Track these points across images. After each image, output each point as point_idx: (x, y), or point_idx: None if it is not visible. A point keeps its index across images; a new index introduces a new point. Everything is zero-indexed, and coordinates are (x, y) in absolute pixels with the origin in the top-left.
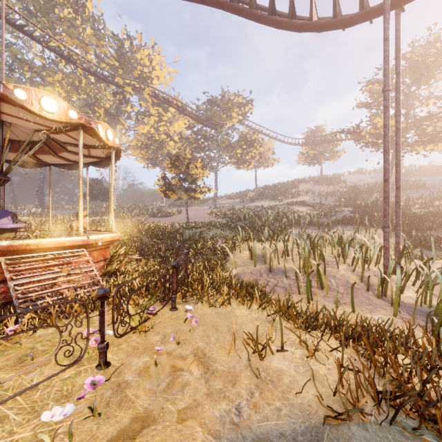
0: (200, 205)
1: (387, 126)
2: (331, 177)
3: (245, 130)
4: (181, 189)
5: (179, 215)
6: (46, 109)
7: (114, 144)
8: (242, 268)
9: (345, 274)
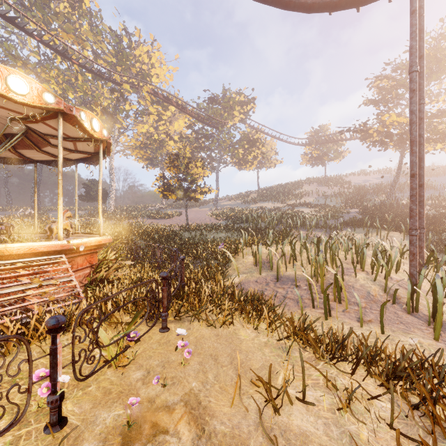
0: (201, 206)
1: (414, 113)
2: (335, 178)
3: (247, 129)
4: (181, 189)
5: (179, 217)
6: (14, 90)
7: (101, 136)
8: (246, 275)
9: (365, 284)
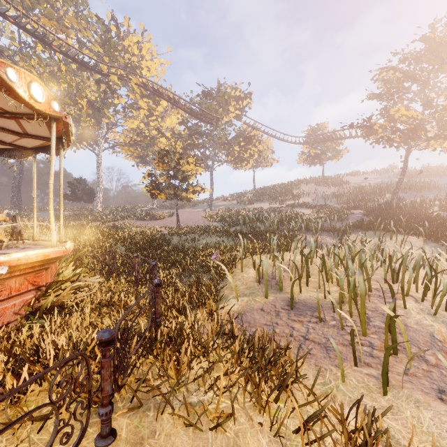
0: (195, 207)
1: None
2: (332, 178)
3: (243, 125)
4: (170, 188)
5: (171, 218)
6: None
7: (49, 110)
8: (247, 299)
9: (423, 320)
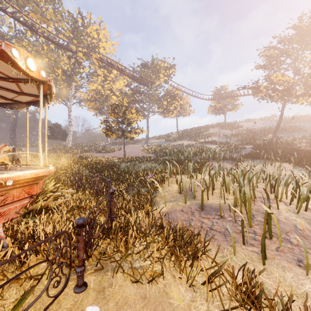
0: (136, 144)
1: None
2: (231, 123)
3: (169, 87)
4: (119, 130)
5: (119, 151)
6: None
7: (39, 77)
8: (172, 204)
9: (290, 216)
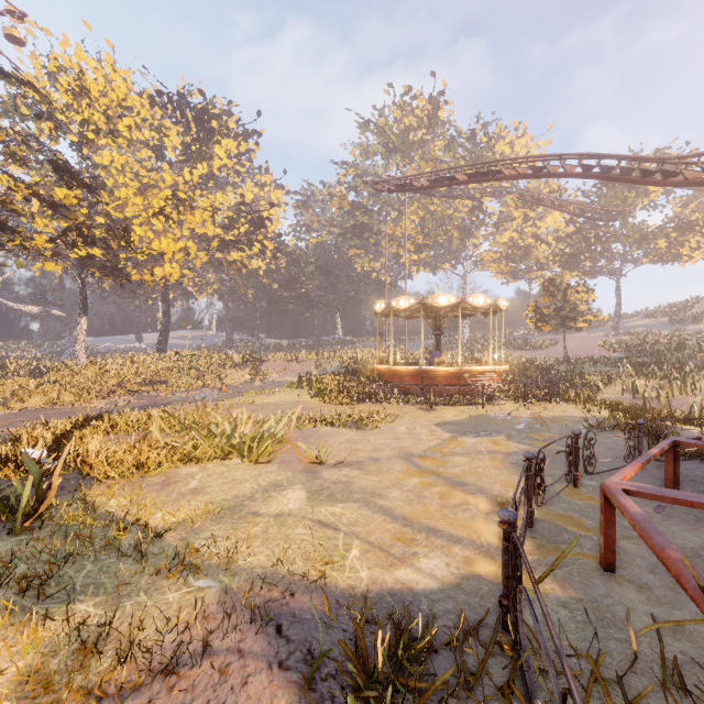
0: (590, 330)
1: None
2: None
3: (674, 208)
4: (557, 320)
5: (554, 348)
6: (479, 303)
7: (505, 307)
8: (610, 395)
9: (698, 401)
